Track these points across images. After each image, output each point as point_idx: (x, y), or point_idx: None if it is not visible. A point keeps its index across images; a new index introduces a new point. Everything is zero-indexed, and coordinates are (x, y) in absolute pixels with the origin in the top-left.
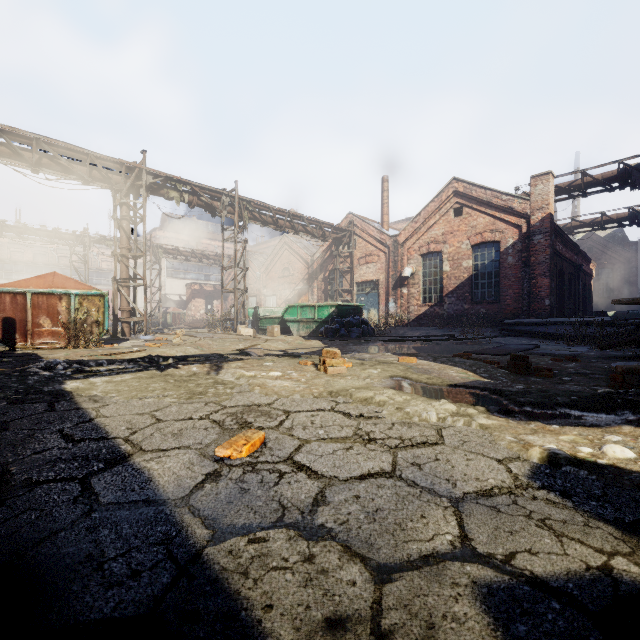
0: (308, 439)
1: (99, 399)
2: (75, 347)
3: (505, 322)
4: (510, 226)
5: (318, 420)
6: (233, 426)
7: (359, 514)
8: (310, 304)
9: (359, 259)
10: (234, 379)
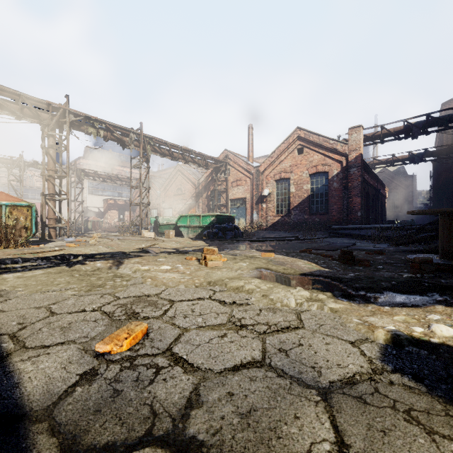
0: (188, 327)
1: (4, 294)
2: (6, 247)
3: (332, 227)
4: (335, 161)
5: (198, 308)
6: (121, 317)
7: (232, 418)
8: (196, 214)
9: (232, 183)
10: (131, 273)
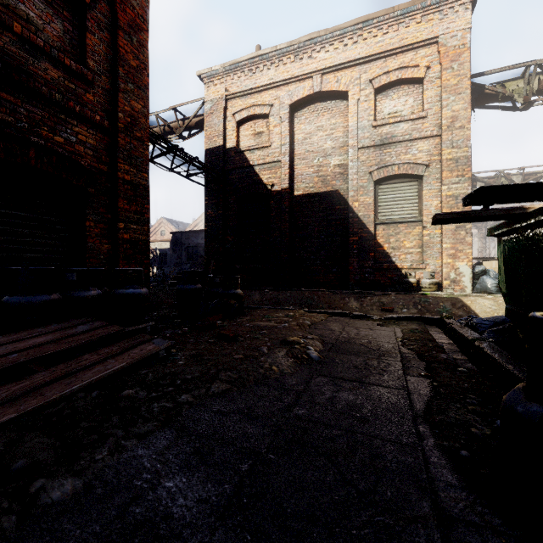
0: None
1: None
2: None
3: None
4: None
5: None
6: None
7: None
8: None
9: None
10: None
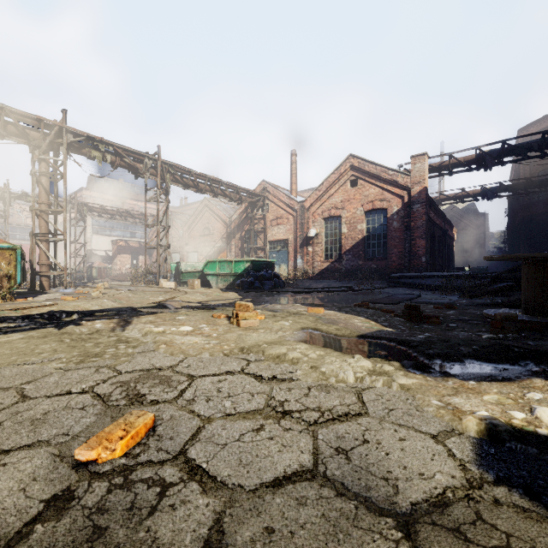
0: (211, 416)
1: None
2: None
3: (392, 275)
4: (395, 196)
5: (225, 387)
6: (119, 402)
7: None
8: (228, 259)
9: (271, 221)
10: (140, 336)
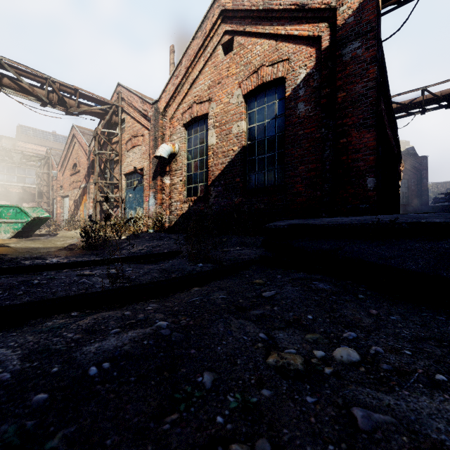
0: None
1: None
2: None
3: (269, 225)
4: (301, 45)
5: None
6: None
7: None
8: None
9: (126, 143)
10: None
